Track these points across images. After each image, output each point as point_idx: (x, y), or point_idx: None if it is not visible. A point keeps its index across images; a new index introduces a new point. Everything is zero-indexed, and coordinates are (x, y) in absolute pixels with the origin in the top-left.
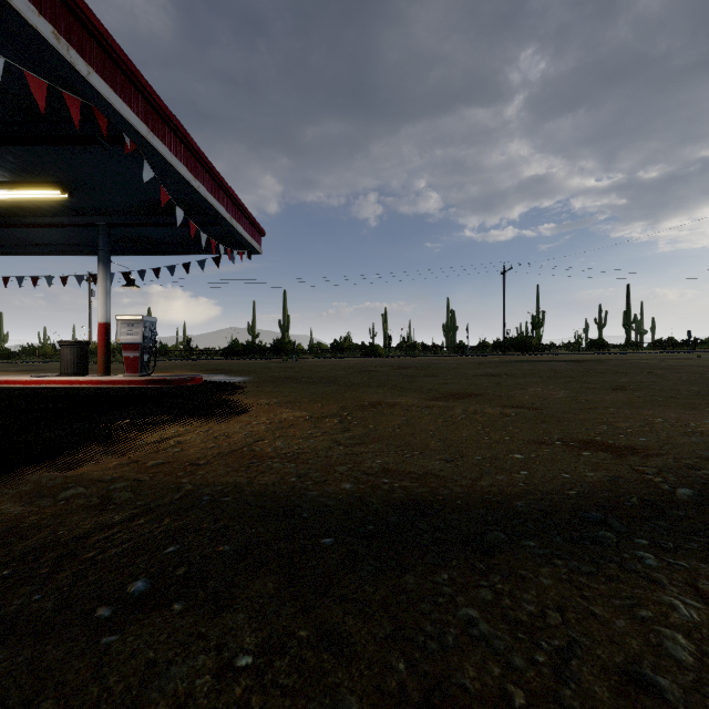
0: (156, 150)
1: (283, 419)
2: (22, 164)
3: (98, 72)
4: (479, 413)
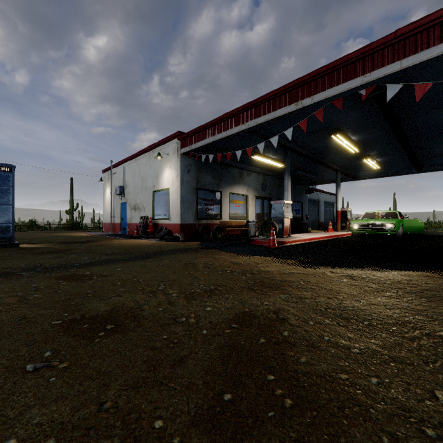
0: (376, 79)
1: (262, 267)
2: (438, 102)
3: (319, 91)
4: (149, 292)
